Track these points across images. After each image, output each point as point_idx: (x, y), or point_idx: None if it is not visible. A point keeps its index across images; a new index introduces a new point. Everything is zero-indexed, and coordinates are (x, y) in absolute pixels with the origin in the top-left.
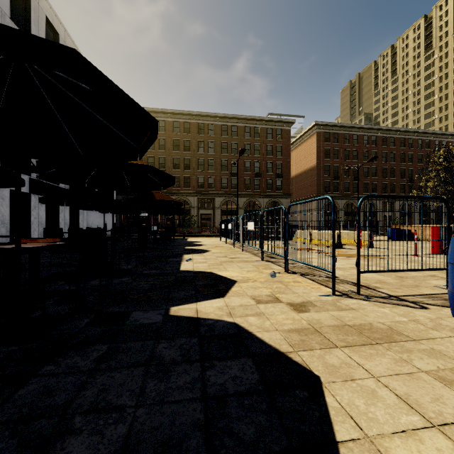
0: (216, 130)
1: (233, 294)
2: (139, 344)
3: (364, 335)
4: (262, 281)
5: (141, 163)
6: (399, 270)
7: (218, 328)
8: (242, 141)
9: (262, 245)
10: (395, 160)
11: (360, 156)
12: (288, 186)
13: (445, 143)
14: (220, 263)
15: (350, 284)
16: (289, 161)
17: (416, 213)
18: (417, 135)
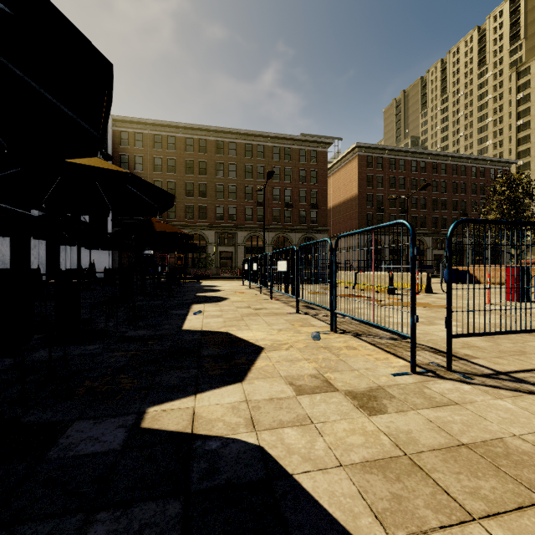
0: (238, 149)
1: (257, 373)
2: (44, 530)
3: (506, 473)
4: (300, 347)
5: (115, 169)
6: (506, 332)
7: (226, 463)
8: (270, 164)
9: (297, 291)
10: (447, 190)
11: (408, 185)
12: (324, 218)
13: (502, 172)
14: (241, 317)
15: (429, 351)
16: (325, 189)
17: (470, 251)
18: (471, 162)
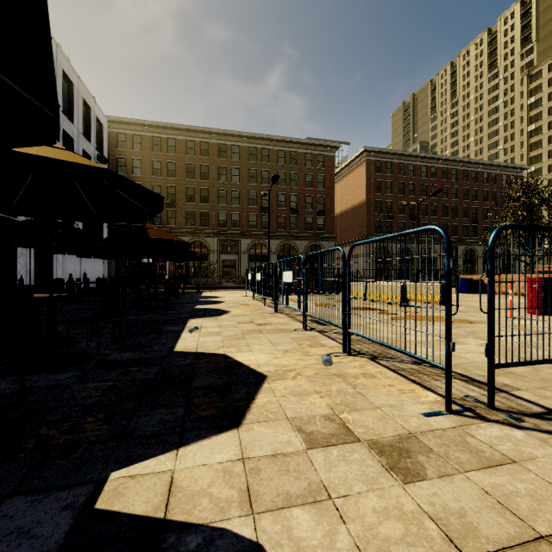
0: (241, 153)
1: (257, 414)
2: None
3: None
4: (309, 375)
5: (89, 163)
6: None
7: None
8: (275, 168)
9: (305, 305)
10: (457, 197)
11: (417, 191)
12: (332, 225)
13: (513, 178)
14: (242, 335)
15: (461, 380)
16: (332, 195)
17: (481, 259)
18: (482, 168)
